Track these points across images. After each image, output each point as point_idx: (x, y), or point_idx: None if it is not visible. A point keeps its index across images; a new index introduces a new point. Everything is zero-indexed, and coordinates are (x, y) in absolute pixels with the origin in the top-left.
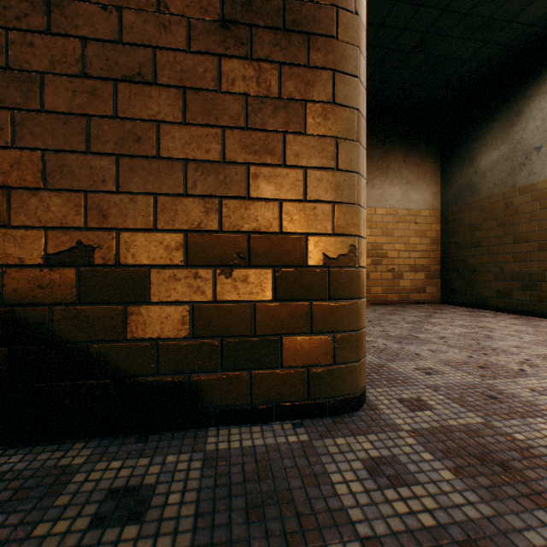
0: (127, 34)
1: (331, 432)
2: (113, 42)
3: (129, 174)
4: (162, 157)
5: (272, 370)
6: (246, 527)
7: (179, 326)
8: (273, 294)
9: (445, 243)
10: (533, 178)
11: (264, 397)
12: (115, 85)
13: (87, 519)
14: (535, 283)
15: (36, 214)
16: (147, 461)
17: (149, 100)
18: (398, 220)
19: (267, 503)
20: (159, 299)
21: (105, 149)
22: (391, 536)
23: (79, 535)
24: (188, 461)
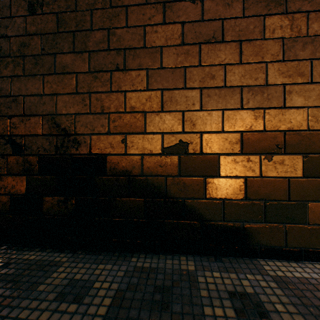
0: (206, 15)
1: None
2: (198, 21)
3: (207, 99)
4: (227, 86)
5: (301, 225)
6: None
7: (237, 192)
8: (302, 172)
9: None
10: None
11: (295, 243)
12: (199, 47)
13: (231, 310)
14: None
15: (158, 126)
16: (234, 275)
17: (218, 52)
18: None
19: None
20: (225, 174)
21: (194, 85)
22: None
23: None
24: (263, 280)
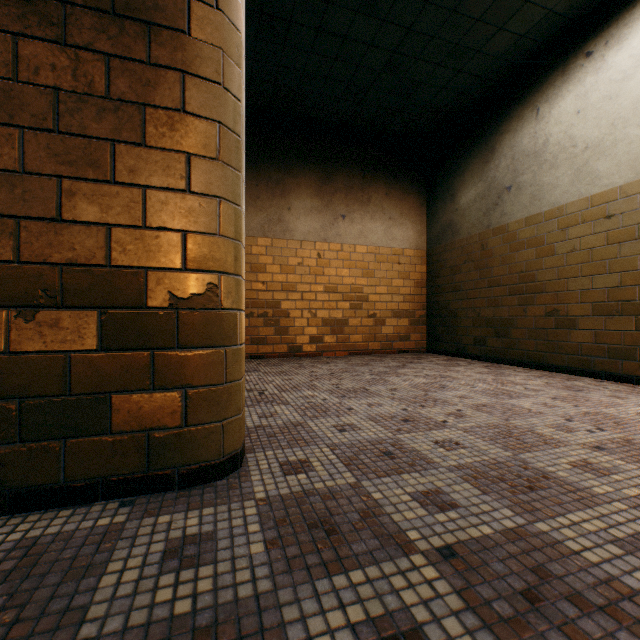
0: None
1: (164, 508)
2: None
3: None
4: None
5: (96, 437)
6: None
7: None
8: (99, 342)
9: (430, 286)
10: (505, 219)
11: (85, 472)
12: None
13: None
14: (506, 329)
15: None
16: None
17: None
18: (380, 259)
19: None
20: None
21: None
22: (121, 633)
23: None
24: None
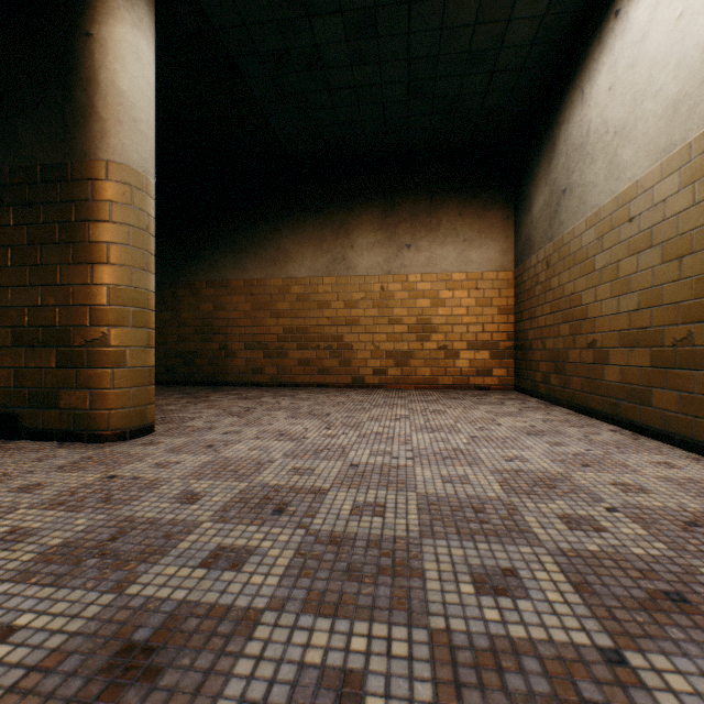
0: None
1: (69, 447)
2: None
3: None
4: (1, 287)
5: (55, 410)
6: None
7: (9, 381)
8: (56, 364)
9: (516, 312)
10: (561, 229)
11: (51, 426)
12: None
13: None
14: (562, 364)
15: None
16: None
17: None
18: (452, 286)
19: None
20: None
21: None
22: None
23: None
24: None
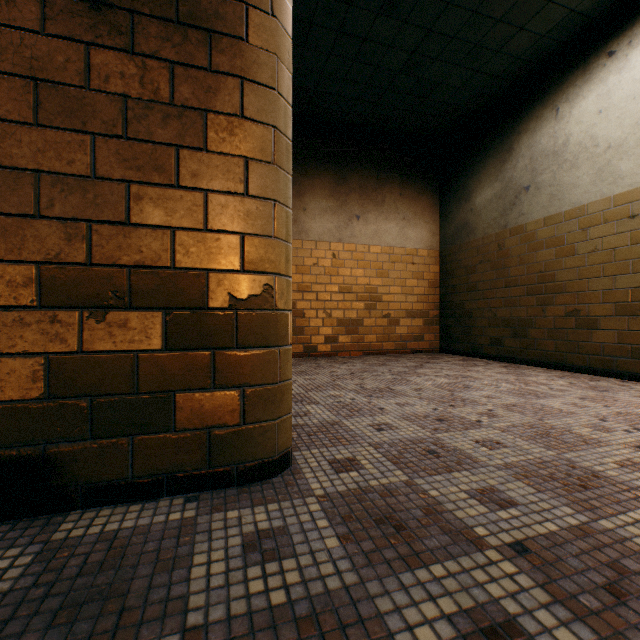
0: None
1: (229, 504)
2: None
3: None
4: (3, 166)
5: (161, 435)
6: (45, 634)
7: (29, 385)
8: (164, 342)
9: (444, 286)
10: (523, 219)
11: (151, 468)
12: None
13: None
14: (524, 329)
15: None
16: None
17: None
18: (394, 259)
19: (91, 600)
20: None
21: None
22: (226, 622)
23: None
24: (17, 556)
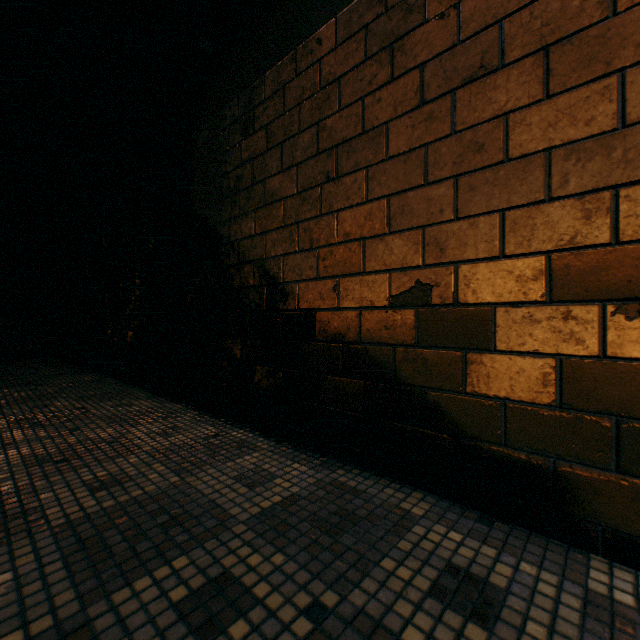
0: (466, 28)
1: None
2: (450, 49)
3: (468, 195)
4: (511, 159)
5: None
6: None
7: (537, 387)
8: None
9: None
10: None
11: None
12: (452, 97)
13: (426, 581)
14: None
15: (382, 259)
16: (492, 552)
17: (492, 93)
18: None
19: None
20: (506, 347)
21: (441, 175)
22: None
23: (418, 594)
24: (554, 586)
